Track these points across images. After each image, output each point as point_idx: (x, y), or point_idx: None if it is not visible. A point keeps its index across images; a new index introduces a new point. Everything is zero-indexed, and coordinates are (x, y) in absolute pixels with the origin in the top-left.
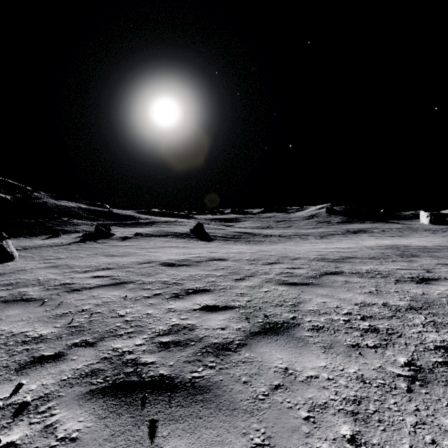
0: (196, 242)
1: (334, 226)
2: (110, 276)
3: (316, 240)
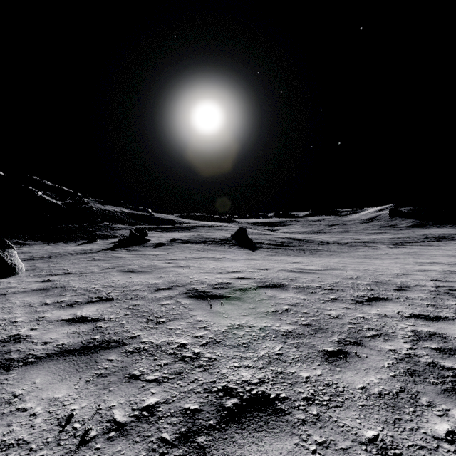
0: (238, 251)
1: (403, 231)
2: (97, 319)
3: (391, 249)
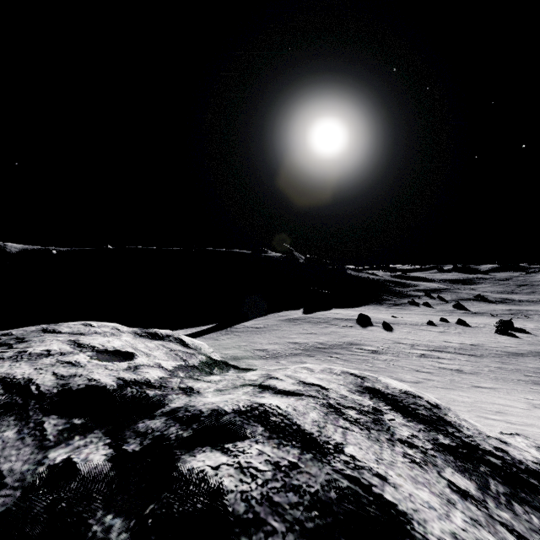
0: (492, 304)
1: None
2: (503, 311)
3: None
